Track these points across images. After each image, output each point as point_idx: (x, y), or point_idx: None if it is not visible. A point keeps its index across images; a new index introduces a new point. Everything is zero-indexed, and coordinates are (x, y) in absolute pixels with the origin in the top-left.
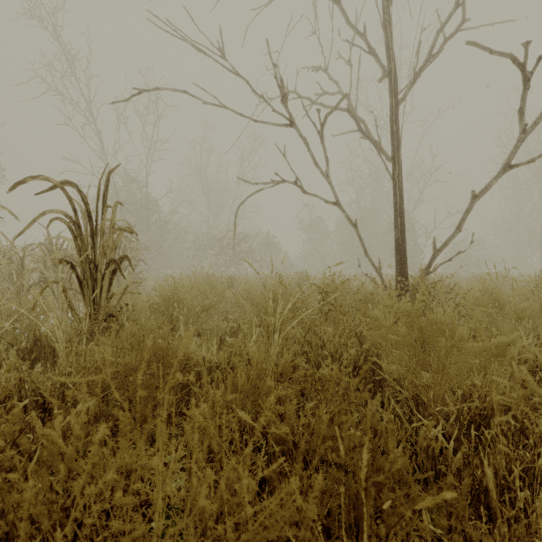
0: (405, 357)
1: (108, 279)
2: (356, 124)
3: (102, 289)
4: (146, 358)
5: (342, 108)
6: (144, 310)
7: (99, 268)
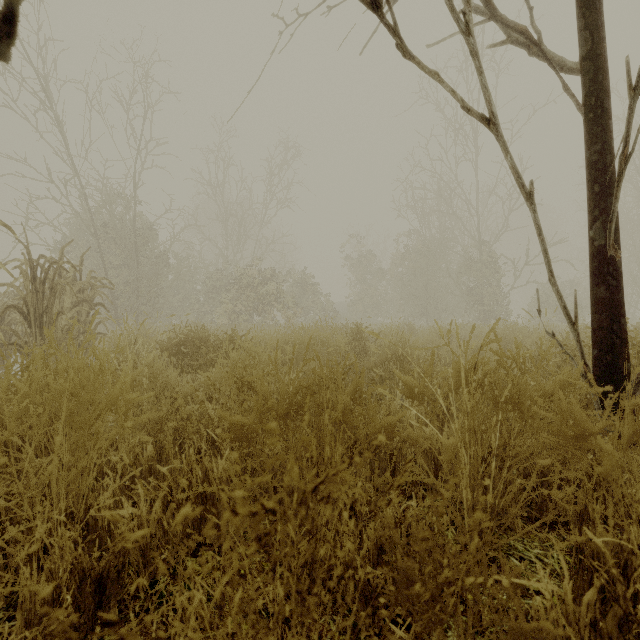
0: None
1: None
2: (486, 5)
3: None
4: None
5: None
6: None
7: None
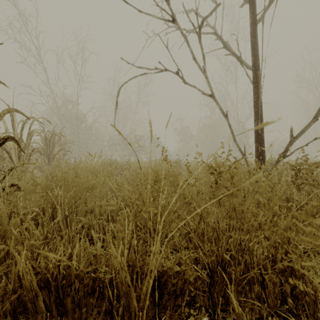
0: None
1: None
2: (222, 42)
3: None
4: None
5: (210, 32)
6: (28, 190)
7: None
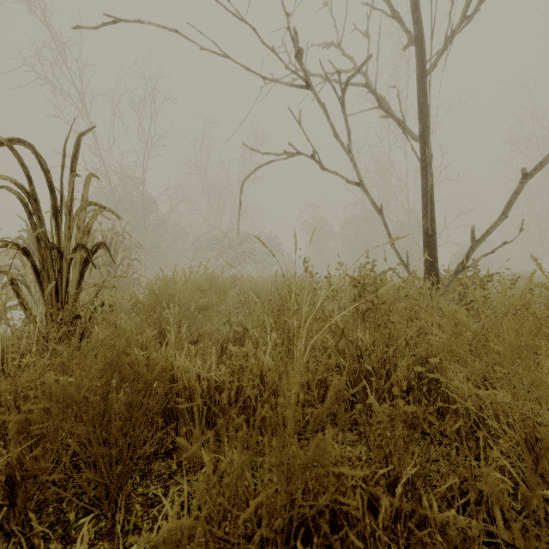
0: (513, 380)
1: (78, 271)
2: (377, 100)
3: (67, 282)
4: (101, 382)
5: (359, 84)
6: (126, 310)
7: (64, 256)
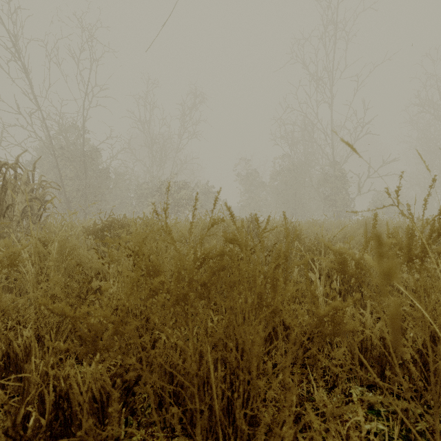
0: None
1: None
2: None
3: None
4: None
5: None
6: None
7: None
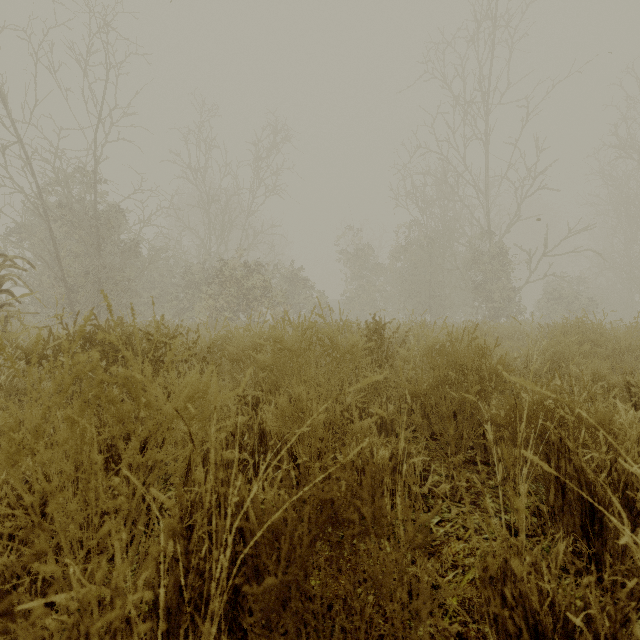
0: None
1: None
2: None
3: None
4: None
5: None
6: None
7: None
